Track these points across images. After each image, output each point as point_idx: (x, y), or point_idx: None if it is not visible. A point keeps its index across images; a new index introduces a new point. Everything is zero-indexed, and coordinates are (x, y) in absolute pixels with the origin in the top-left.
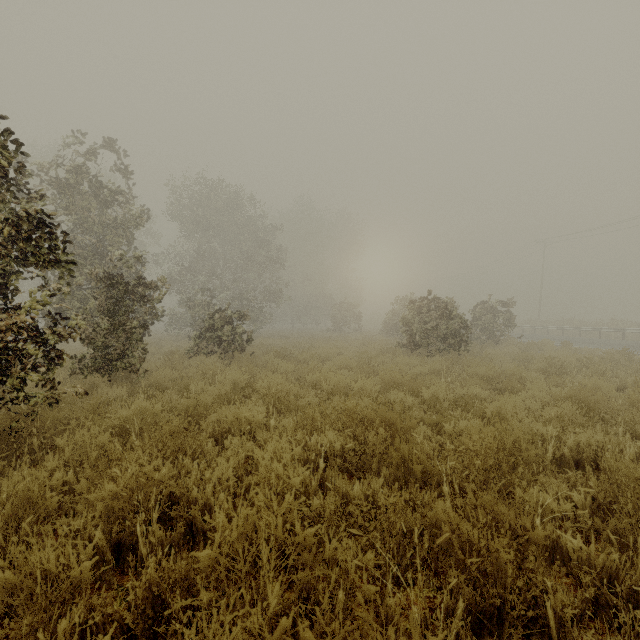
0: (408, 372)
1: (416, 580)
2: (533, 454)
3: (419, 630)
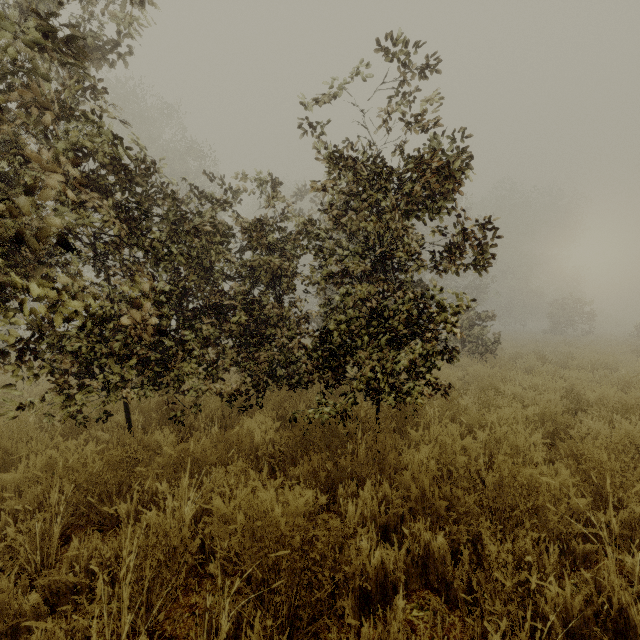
0: None
1: None
2: None
3: None
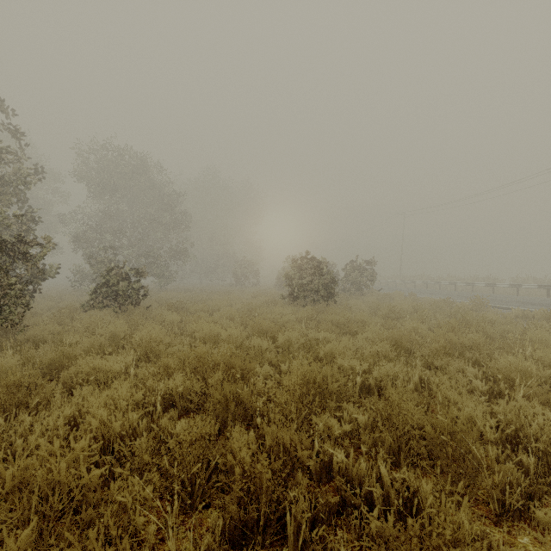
0: (279, 320)
1: (213, 503)
2: (336, 386)
3: (174, 550)
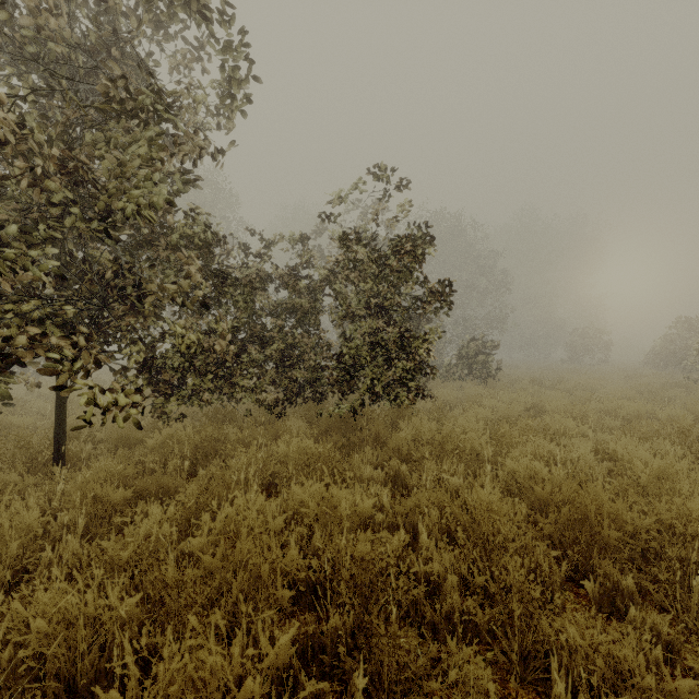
0: None
1: None
2: None
3: None
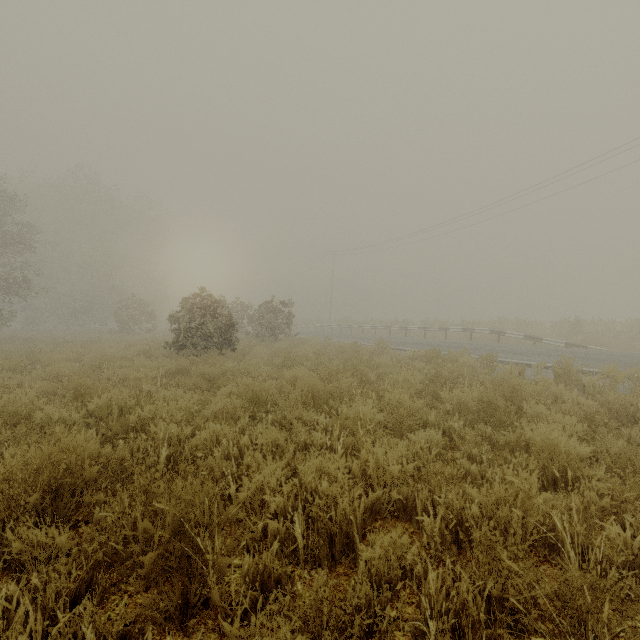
0: (130, 377)
1: None
2: (96, 470)
3: None
